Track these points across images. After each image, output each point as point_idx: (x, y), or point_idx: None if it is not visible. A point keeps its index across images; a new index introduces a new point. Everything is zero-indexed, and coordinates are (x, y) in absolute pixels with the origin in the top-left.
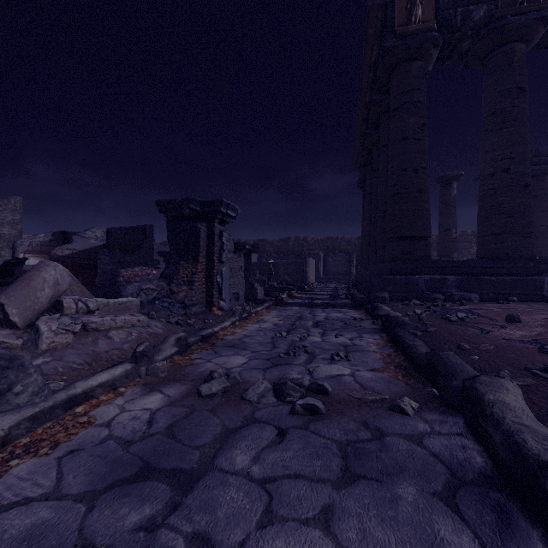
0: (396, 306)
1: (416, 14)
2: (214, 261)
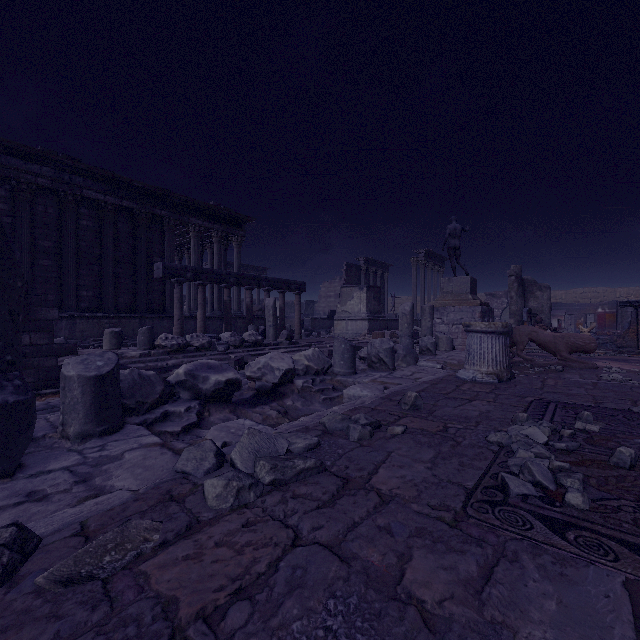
0: None
1: None
2: (638, 328)
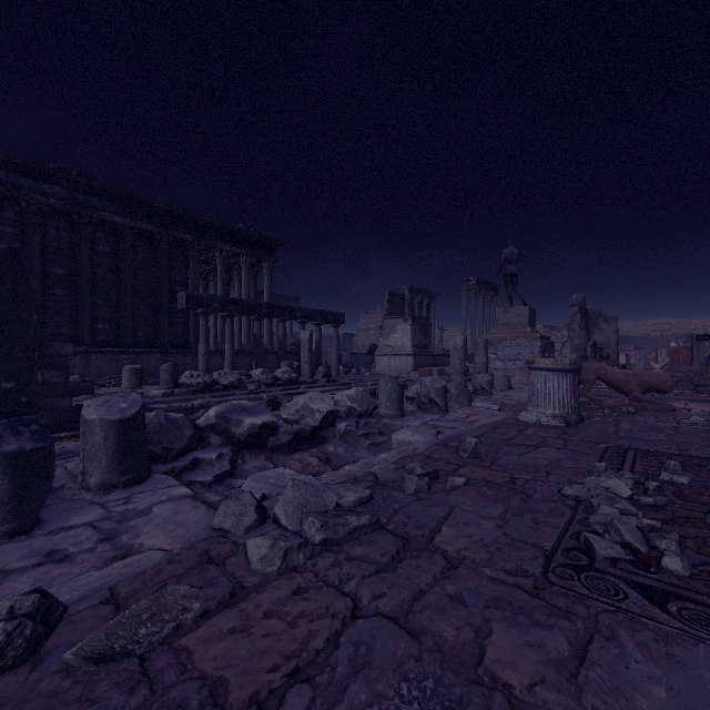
0: None
1: None
2: None
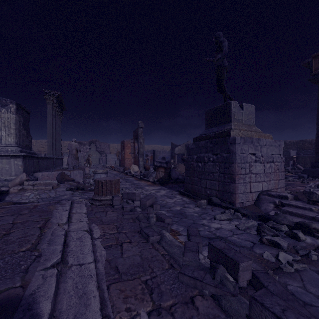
0: (299, 179)
1: None
2: None
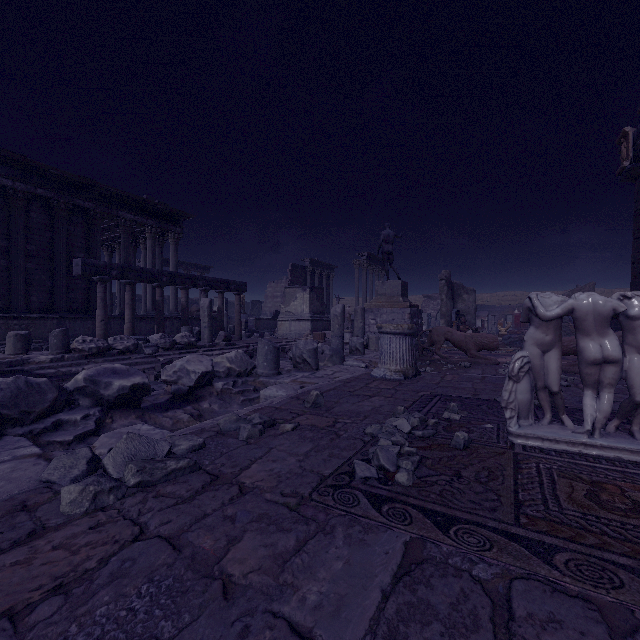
0: None
1: (622, 158)
2: None
